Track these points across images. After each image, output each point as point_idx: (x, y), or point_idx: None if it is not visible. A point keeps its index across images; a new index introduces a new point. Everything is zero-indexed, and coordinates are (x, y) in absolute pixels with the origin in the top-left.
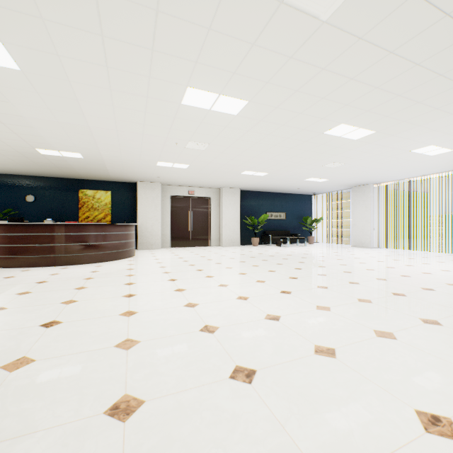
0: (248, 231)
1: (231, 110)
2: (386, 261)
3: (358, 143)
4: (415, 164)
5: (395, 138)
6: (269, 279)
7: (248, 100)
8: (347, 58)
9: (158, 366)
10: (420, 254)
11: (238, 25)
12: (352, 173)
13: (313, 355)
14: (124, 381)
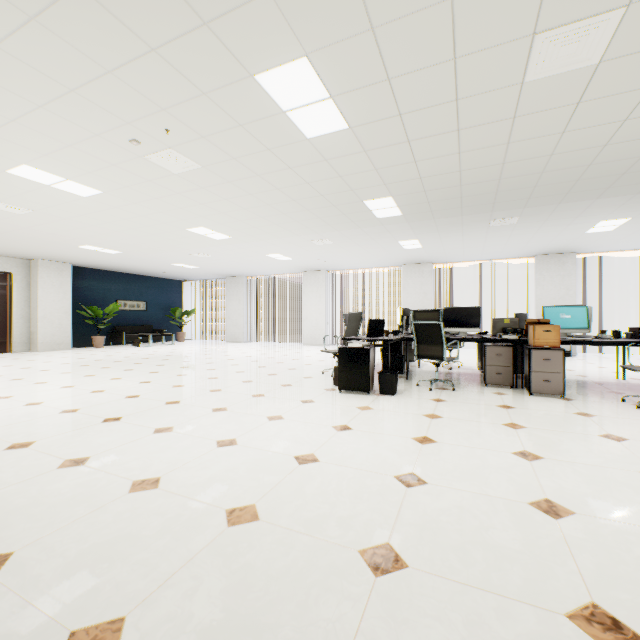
0: (87, 327)
1: (79, 192)
2: (249, 352)
3: (221, 242)
4: (274, 265)
5: (249, 244)
6: (127, 376)
7: (104, 191)
8: (197, 193)
9: (33, 431)
10: (281, 345)
11: (102, 153)
12: (223, 265)
13: (165, 405)
14: (5, 441)
